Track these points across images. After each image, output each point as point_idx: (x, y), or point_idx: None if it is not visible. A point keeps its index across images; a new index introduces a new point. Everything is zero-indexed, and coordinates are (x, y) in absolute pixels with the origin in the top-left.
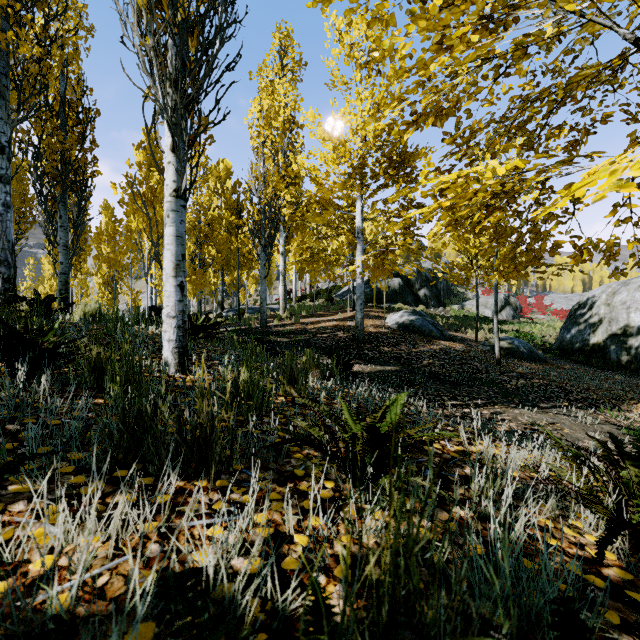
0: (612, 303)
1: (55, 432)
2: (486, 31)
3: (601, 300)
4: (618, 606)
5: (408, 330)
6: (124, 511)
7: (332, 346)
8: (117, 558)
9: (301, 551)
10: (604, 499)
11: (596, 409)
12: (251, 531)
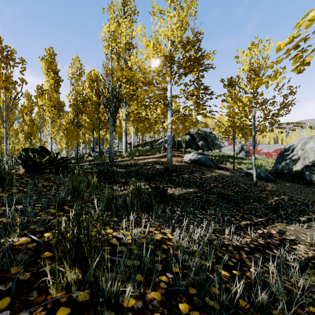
0: (305, 148)
1: None
2: None
3: (298, 147)
4: None
5: (197, 163)
6: None
7: (152, 174)
8: None
9: None
10: None
11: None
12: None
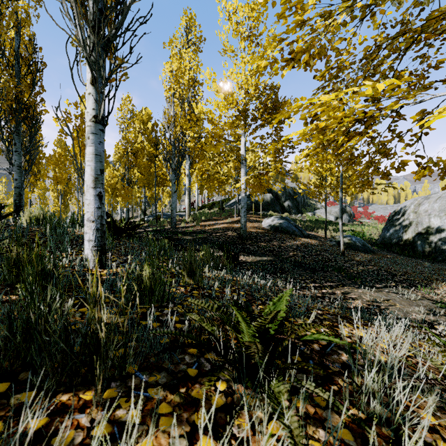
0: (418, 211)
1: None
2: None
3: (410, 209)
4: None
5: (278, 230)
6: None
7: (223, 242)
8: None
9: None
10: None
11: (415, 288)
12: None
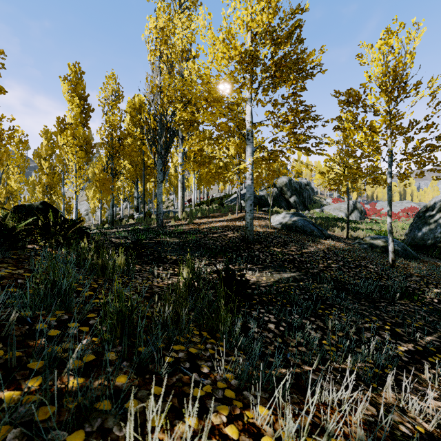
0: None
1: None
2: None
3: None
4: None
5: (291, 230)
6: None
7: (222, 247)
8: None
9: None
10: None
11: None
12: None
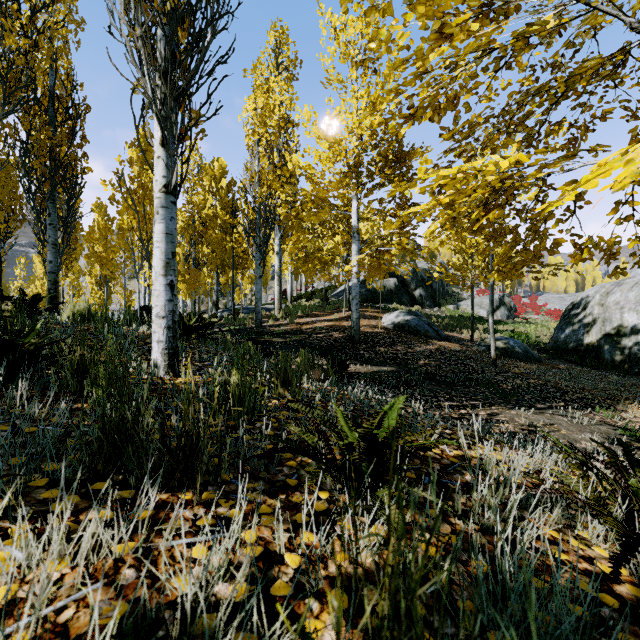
0: (606, 303)
1: (29, 441)
2: (487, 20)
3: (595, 300)
4: (635, 630)
5: (404, 330)
6: (97, 532)
7: (327, 346)
8: (86, 586)
9: (292, 573)
10: (611, 508)
11: (592, 409)
12: (238, 551)
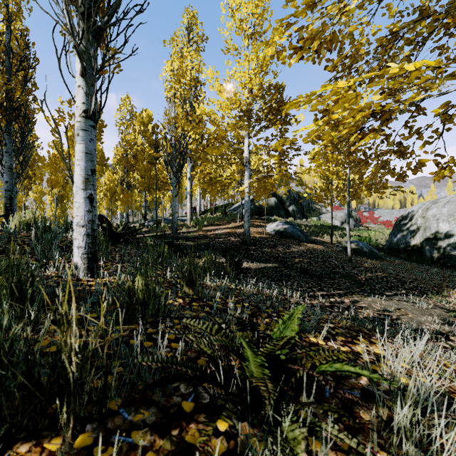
0: (426, 216)
1: None
2: None
3: (418, 214)
4: None
5: (282, 235)
6: None
7: (226, 248)
8: None
9: None
10: None
11: (425, 295)
12: None
